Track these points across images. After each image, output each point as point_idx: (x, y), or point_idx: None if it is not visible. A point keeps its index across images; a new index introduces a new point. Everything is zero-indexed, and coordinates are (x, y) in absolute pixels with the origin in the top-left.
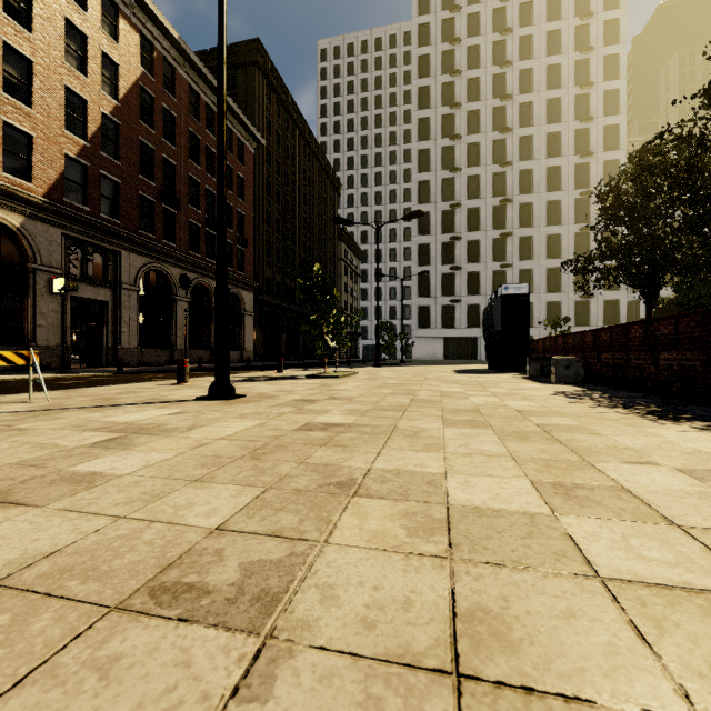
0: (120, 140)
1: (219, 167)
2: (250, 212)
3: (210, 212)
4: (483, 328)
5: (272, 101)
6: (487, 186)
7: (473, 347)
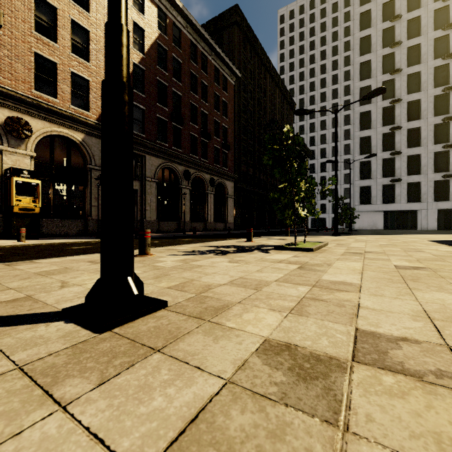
0: (145, 80)
1: None
2: (231, 126)
3: (204, 127)
4: None
5: (246, 48)
6: (428, 79)
7: (412, 218)
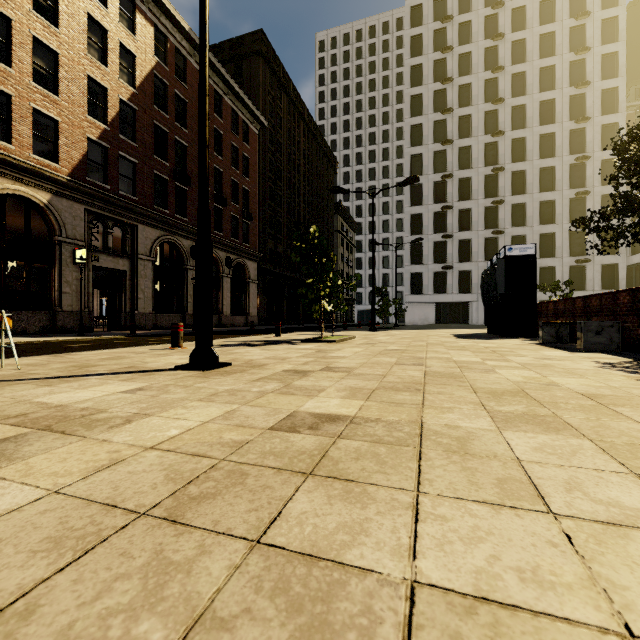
0: (137, 124)
1: (200, 105)
2: (254, 189)
3: (218, 189)
4: (482, 292)
5: (274, 87)
6: (478, 156)
7: (465, 311)
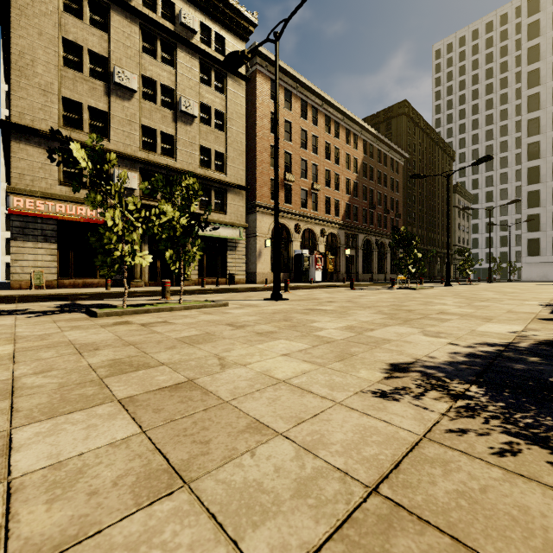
0: (357, 189)
1: (447, 235)
2: (401, 198)
3: (384, 205)
4: None
5: (411, 127)
6: None
7: None
